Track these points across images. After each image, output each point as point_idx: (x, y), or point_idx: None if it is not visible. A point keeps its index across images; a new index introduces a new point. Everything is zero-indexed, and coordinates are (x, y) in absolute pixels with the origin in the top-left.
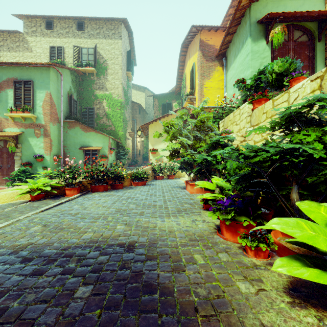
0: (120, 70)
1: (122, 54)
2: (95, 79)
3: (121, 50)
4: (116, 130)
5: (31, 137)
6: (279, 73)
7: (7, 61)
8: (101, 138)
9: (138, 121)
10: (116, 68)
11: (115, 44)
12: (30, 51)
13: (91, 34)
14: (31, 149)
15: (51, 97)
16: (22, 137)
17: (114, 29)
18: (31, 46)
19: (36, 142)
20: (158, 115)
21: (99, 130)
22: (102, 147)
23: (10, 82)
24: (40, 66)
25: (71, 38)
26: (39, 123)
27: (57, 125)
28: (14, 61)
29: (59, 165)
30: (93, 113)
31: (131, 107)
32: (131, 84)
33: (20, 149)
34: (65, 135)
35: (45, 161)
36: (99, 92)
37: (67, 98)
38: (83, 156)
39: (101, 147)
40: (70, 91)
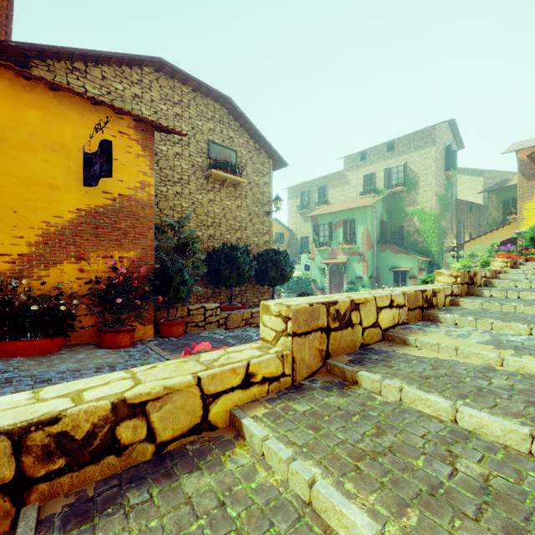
0: (434, 179)
1: (437, 160)
2: (405, 196)
3: (434, 157)
4: (428, 247)
5: (354, 262)
6: (533, 237)
7: (332, 196)
8: (410, 259)
9: (466, 224)
10: (428, 179)
11: (427, 153)
12: (348, 184)
13: (401, 151)
14: (353, 272)
15: (367, 229)
16: (347, 262)
17: (426, 137)
18: (349, 179)
19: (357, 266)
20: (496, 216)
21: (409, 247)
22: (411, 268)
23: (341, 222)
24: (360, 207)
25: (381, 161)
26: (359, 251)
27: (371, 251)
28: (337, 195)
29: (373, 284)
30: (403, 231)
31: (455, 206)
32: (454, 177)
33: (347, 272)
34: (377, 258)
35: (363, 281)
36: (409, 209)
37: (378, 224)
38: (392, 276)
39: (410, 268)
40: (381, 216)
